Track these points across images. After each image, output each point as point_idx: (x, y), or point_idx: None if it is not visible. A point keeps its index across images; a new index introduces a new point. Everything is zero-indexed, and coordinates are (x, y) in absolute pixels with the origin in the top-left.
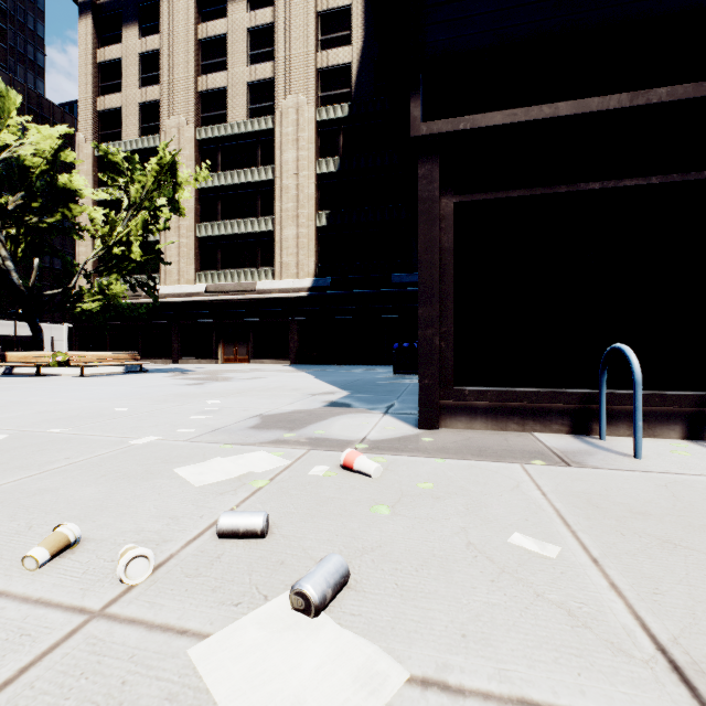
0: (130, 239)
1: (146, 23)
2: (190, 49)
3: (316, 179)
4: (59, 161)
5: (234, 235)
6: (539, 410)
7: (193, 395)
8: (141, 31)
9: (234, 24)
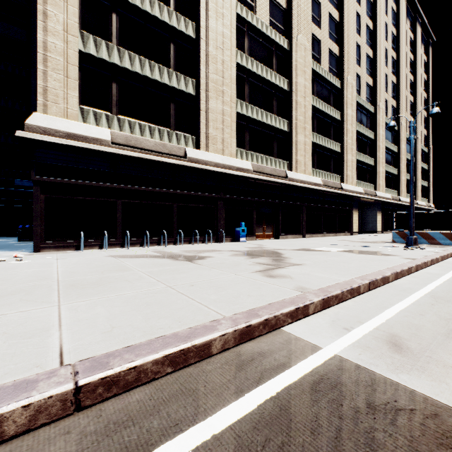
0: None
1: None
2: None
3: None
4: None
5: None
6: (68, 246)
7: None
8: None
9: None
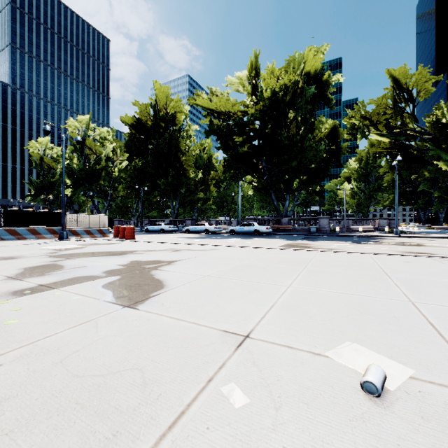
0: None
1: None
2: None
3: None
4: None
5: None
6: None
7: None
8: None
9: None
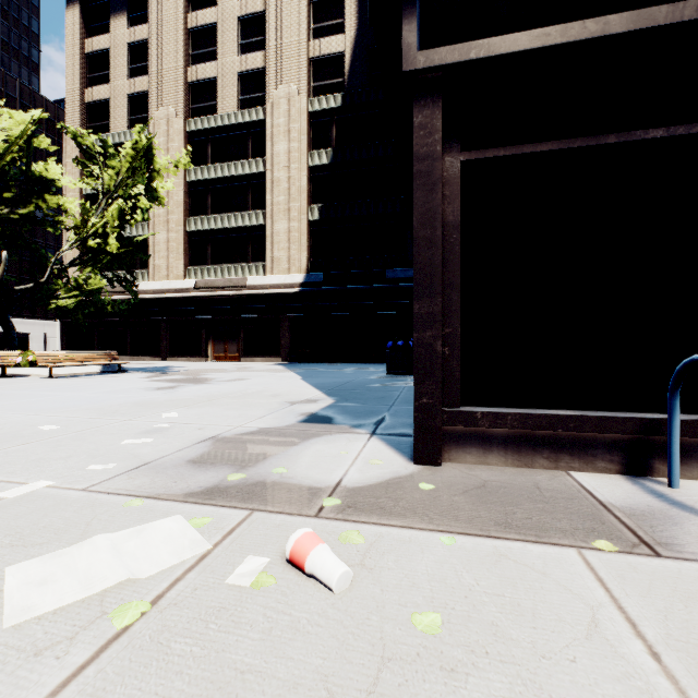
0: (107, 231)
1: (134, 13)
2: (179, 38)
3: (308, 171)
4: (32, 148)
5: (224, 229)
6: (579, 441)
7: (153, 404)
8: (130, 20)
9: (224, 13)
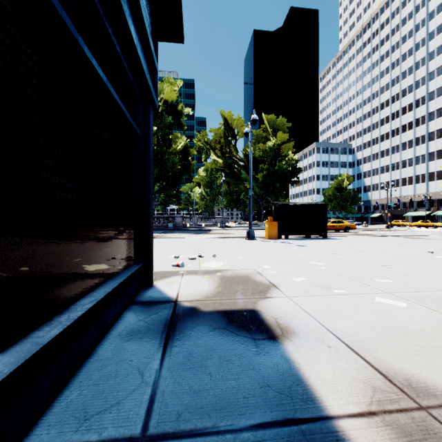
0: None
1: None
2: None
3: None
4: None
5: None
6: None
7: None
8: None
9: None
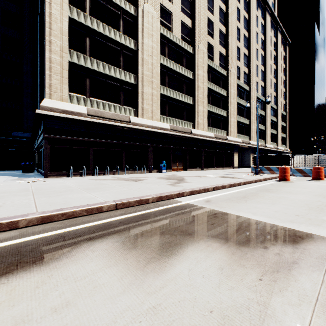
0: None
1: None
2: None
3: None
4: None
5: None
6: (63, 174)
7: None
8: None
9: None
